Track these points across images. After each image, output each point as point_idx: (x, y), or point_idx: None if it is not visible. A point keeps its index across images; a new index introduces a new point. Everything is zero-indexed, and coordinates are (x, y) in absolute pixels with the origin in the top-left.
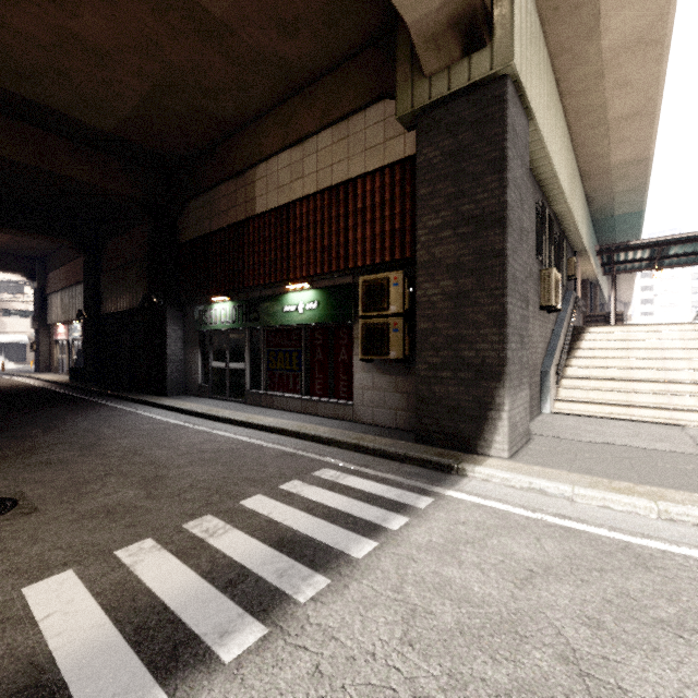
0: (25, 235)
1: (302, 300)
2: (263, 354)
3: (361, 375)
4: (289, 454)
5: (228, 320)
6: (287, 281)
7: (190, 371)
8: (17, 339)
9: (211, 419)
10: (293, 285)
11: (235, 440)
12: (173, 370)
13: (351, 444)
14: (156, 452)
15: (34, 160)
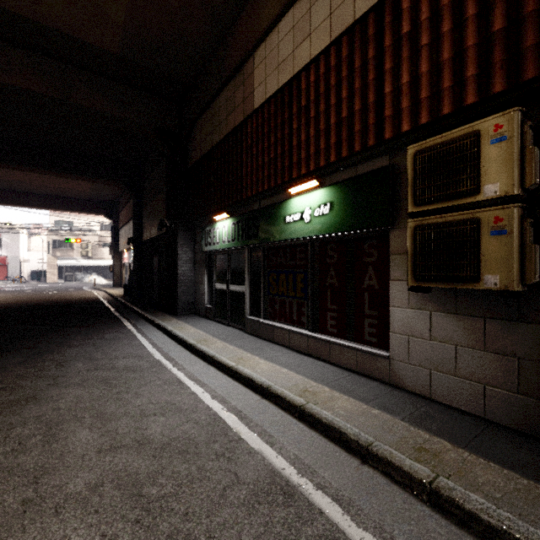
0: (88, 179)
1: (309, 204)
2: (263, 276)
3: (405, 312)
4: (283, 486)
5: (228, 238)
6: (289, 183)
7: (198, 291)
8: (110, 263)
9: (198, 354)
10: (297, 185)
11: (205, 409)
12: (184, 290)
13: (419, 480)
14: (79, 431)
15: (56, 92)
